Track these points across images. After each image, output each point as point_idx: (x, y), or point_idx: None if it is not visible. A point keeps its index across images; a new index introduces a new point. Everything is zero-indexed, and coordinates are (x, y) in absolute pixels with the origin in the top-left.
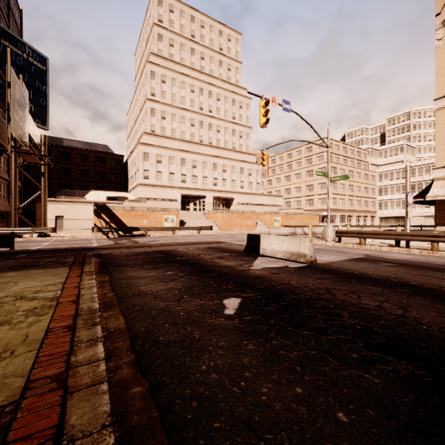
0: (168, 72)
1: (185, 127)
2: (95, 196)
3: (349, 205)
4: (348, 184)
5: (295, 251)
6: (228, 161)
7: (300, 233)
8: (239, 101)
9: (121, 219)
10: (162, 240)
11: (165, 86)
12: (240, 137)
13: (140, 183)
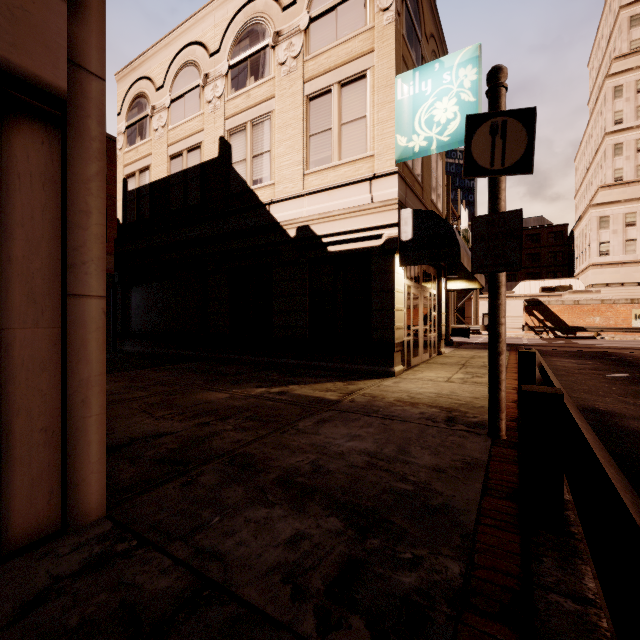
0: None
1: None
2: (525, 288)
3: None
4: None
5: None
6: None
7: None
8: None
9: (559, 316)
10: (615, 344)
11: None
12: None
13: (593, 263)
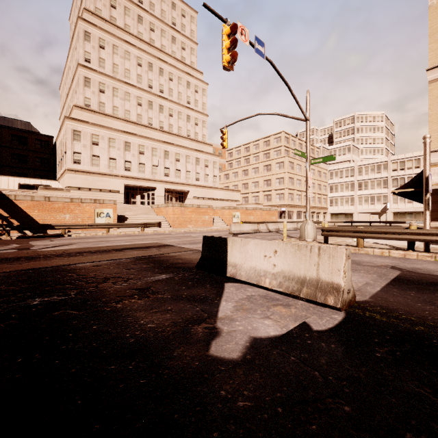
0: (108, 37)
1: (131, 106)
2: (3, 183)
3: (305, 201)
4: (304, 180)
5: (308, 276)
6: (182, 150)
7: (264, 231)
8: (194, 85)
9: (28, 213)
10: (76, 244)
11: (104, 53)
12: (195, 124)
13: (69, 168)
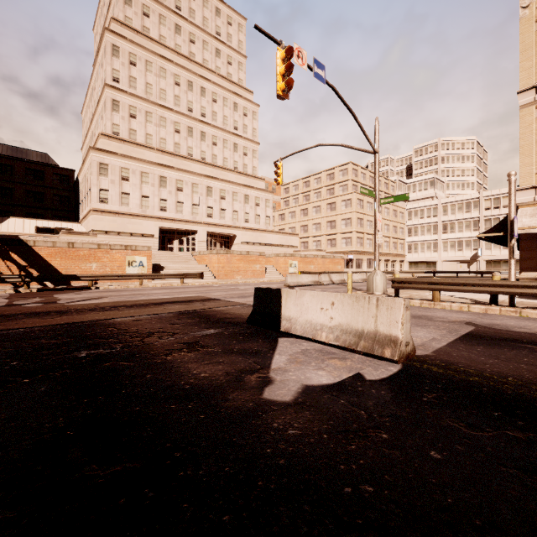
0: (140, 51)
1: (167, 133)
2: (17, 226)
3: None
4: None
5: (366, 328)
6: (228, 185)
7: (326, 283)
8: (243, 107)
9: (49, 261)
10: (107, 298)
11: (135, 70)
12: (244, 154)
13: (94, 208)
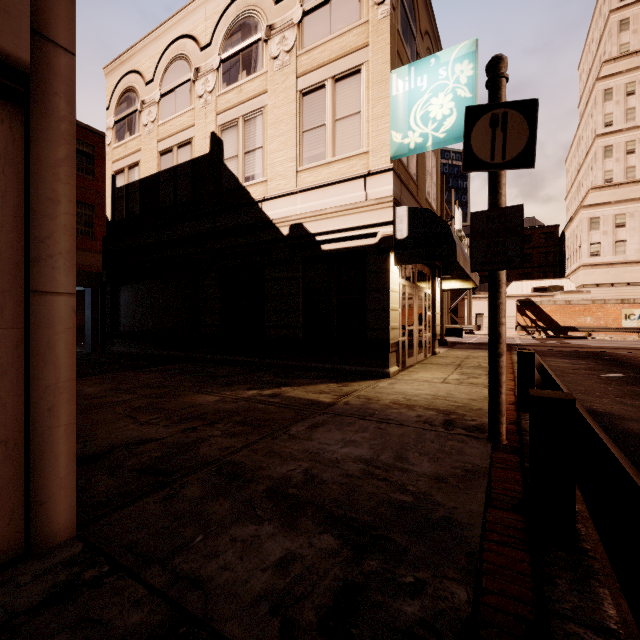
0: None
1: None
2: (517, 288)
3: None
4: None
5: None
6: None
7: None
8: None
9: (550, 316)
10: (606, 344)
11: (632, 99)
12: None
13: (584, 263)
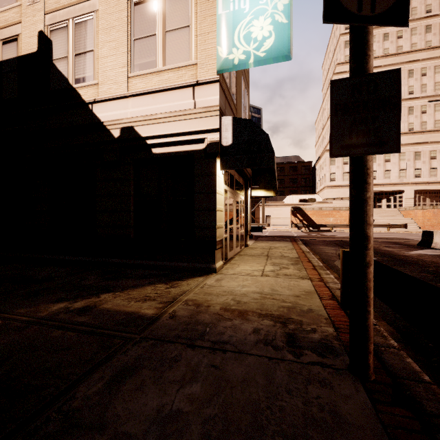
0: None
1: None
2: (290, 199)
3: None
4: None
5: None
6: (439, 145)
7: None
8: None
9: (311, 217)
10: (345, 235)
11: None
12: None
13: (327, 185)
